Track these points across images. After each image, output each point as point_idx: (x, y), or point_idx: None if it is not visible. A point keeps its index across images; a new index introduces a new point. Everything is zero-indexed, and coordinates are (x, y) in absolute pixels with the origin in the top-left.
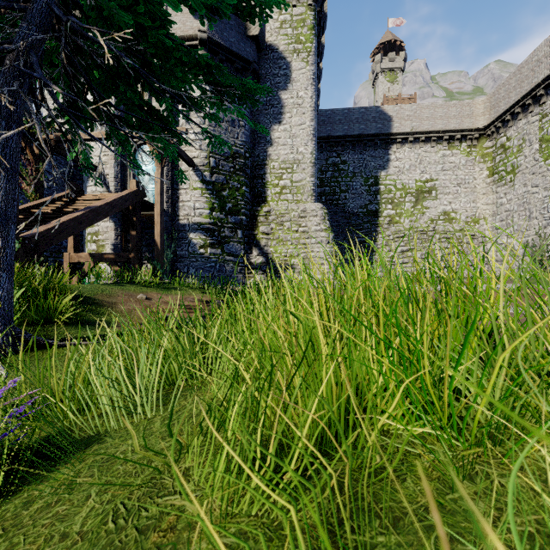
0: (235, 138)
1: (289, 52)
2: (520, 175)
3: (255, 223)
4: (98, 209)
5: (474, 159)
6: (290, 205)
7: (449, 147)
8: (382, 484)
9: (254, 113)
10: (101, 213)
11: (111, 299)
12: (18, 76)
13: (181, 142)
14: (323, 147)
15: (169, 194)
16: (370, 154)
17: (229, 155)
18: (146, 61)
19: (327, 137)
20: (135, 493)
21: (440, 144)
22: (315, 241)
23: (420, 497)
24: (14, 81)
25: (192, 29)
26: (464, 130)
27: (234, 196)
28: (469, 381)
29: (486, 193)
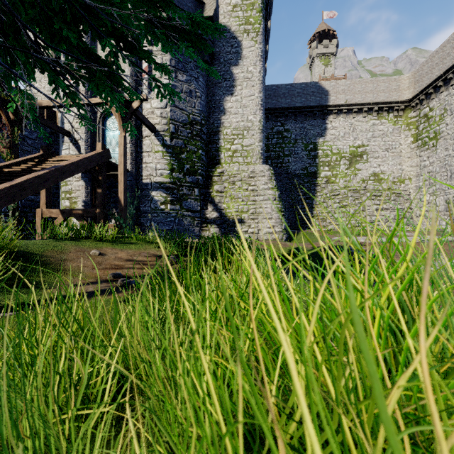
0: (192, 107)
1: (240, 32)
2: (442, 141)
3: (210, 183)
4: (63, 168)
5: (400, 127)
6: (241, 167)
7: (379, 117)
8: None
9: (209, 85)
10: (67, 172)
11: (61, 256)
12: None
13: (133, 96)
14: (269, 117)
15: (133, 156)
16: (310, 123)
17: (187, 122)
18: None
19: (273, 108)
20: None
21: (370, 115)
22: (263, 198)
23: None
24: None
25: None
26: (391, 102)
27: (191, 158)
28: None
29: (411, 157)
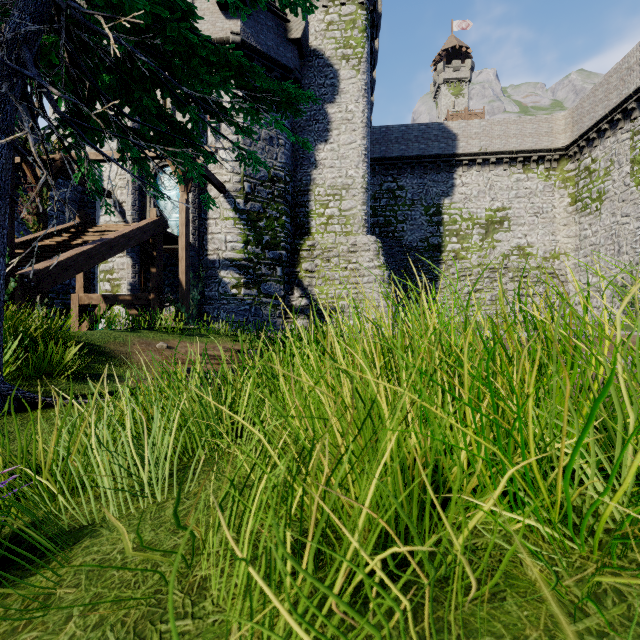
0: (273, 159)
1: (336, 59)
2: (607, 203)
3: (297, 259)
4: (111, 241)
5: (554, 184)
6: (338, 238)
7: (524, 170)
8: (473, 606)
9: (296, 129)
10: (115, 247)
11: (125, 348)
12: (8, 76)
13: (209, 161)
14: (377, 170)
15: (196, 225)
16: (432, 178)
17: (267, 180)
18: (165, 60)
19: (382, 158)
20: (131, 615)
21: (513, 167)
22: (368, 279)
23: (529, 628)
24: (2, 82)
25: (222, 31)
26: (542, 150)
27: (272, 227)
28: (586, 459)
29: (568, 224)
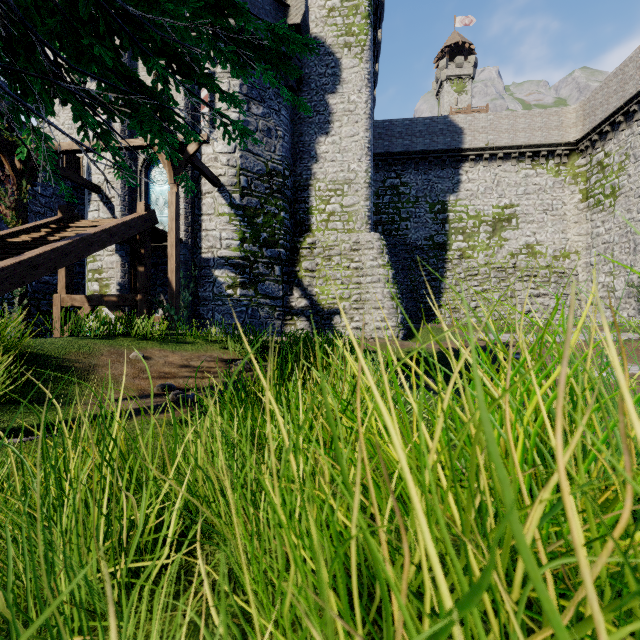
0: (271, 152)
1: (338, 47)
2: (622, 199)
3: (297, 258)
4: (91, 237)
5: (564, 180)
6: (340, 236)
7: (533, 165)
8: None
9: (296, 121)
10: (96, 243)
11: (89, 360)
12: None
13: (189, 138)
14: (379, 166)
15: (189, 221)
16: (437, 174)
17: (264, 173)
18: None
19: (385, 153)
20: None
21: (522, 162)
22: (371, 279)
23: None
24: None
25: None
26: (551, 144)
27: (270, 224)
28: None
29: (579, 222)
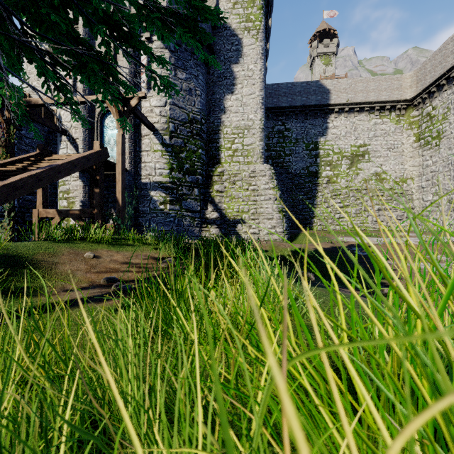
0: (192, 106)
1: (240, 30)
2: (445, 140)
3: (210, 182)
4: (59, 167)
5: (402, 126)
6: (242, 166)
7: (380, 116)
8: None
9: (209, 84)
10: (63, 171)
11: (52, 259)
12: None
13: (128, 91)
14: (270, 116)
15: (132, 156)
16: (311, 122)
17: (187, 121)
18: None
19: (273, 107)
20: None
21: (372, 114)
22: (264, 198)
23: None
24: None
25: None
26: (393, 101)
27: (191, 158)
28: None
29: (413, 156)
